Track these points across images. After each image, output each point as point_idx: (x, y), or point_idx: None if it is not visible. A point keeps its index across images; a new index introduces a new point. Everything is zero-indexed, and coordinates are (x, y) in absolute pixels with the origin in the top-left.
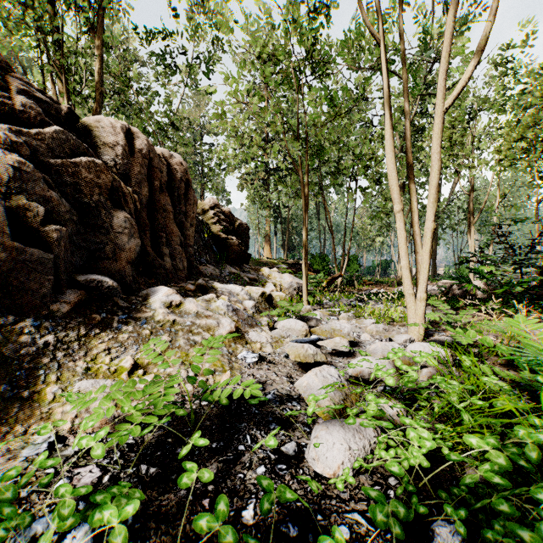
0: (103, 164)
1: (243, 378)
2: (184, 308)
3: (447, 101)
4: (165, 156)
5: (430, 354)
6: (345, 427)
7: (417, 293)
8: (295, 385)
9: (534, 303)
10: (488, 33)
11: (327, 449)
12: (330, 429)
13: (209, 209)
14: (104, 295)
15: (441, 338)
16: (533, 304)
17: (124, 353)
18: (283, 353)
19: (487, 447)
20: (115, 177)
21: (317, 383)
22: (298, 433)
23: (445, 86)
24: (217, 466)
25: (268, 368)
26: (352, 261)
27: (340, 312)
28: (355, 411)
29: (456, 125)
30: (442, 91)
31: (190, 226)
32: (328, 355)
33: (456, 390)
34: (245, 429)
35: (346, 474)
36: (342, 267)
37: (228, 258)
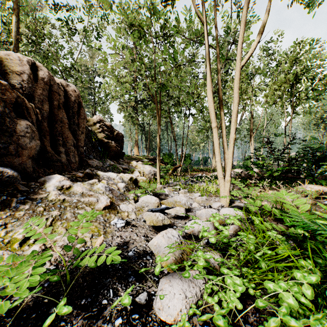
0: (8, 84)
1: (113, 239)
2: (73, 190)
3: (242, 61)
4: (62, 85)
5: (235, 217)
6: (183, 279)
7: (225, 177)
8: (149, 244)
9: (284, 181)
10: (265, 23)
11: (169, 299)
12: (172, 282)
13: (96, 123)
14: (8, 182)
15: (239, 204)
16: (284, 182)
17: (19, 226)
18: (143, 218)
19: (280, 290)
20: (20, 96)
21: (164, 243)
22: (149, 283)
23: (241, 52)
24: (82, 322)
25: (131, 230)
26: (187, 157)
27: (180, 189)
28: (190, 263)
29: (244, 80)
30: (240, 55)
31: (81, 133)
32: (172, 218)
33: (254, 244)
34: (109, 284)
35: (183, 320)
36: (181, 161)
37: (109, 155)
